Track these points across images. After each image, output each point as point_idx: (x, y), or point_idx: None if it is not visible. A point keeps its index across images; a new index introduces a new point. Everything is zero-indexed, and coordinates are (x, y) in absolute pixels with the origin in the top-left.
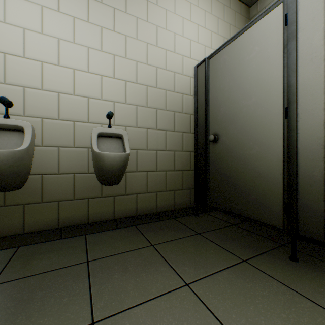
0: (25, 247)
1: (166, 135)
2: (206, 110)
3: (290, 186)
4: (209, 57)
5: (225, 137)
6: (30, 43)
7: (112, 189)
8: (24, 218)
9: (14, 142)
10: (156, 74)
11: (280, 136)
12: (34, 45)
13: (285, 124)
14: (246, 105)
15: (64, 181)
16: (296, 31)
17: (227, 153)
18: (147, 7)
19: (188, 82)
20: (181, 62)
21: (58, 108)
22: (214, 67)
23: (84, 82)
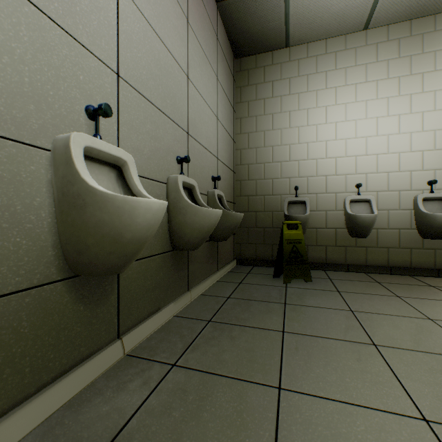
0: (369, 274)
1: None
2: None
3: None
4: None
5: None
6: (369, 145)
7: (433, 243)
8: (365, 256)
9: (362, 209)
10: None
11: None
12: (371, 145)
13: None
14: None
15: (391, 234)
16: None
17: None
18: None
19: None
20: None
21: (387, 183)
22: None
23: (406, 160)
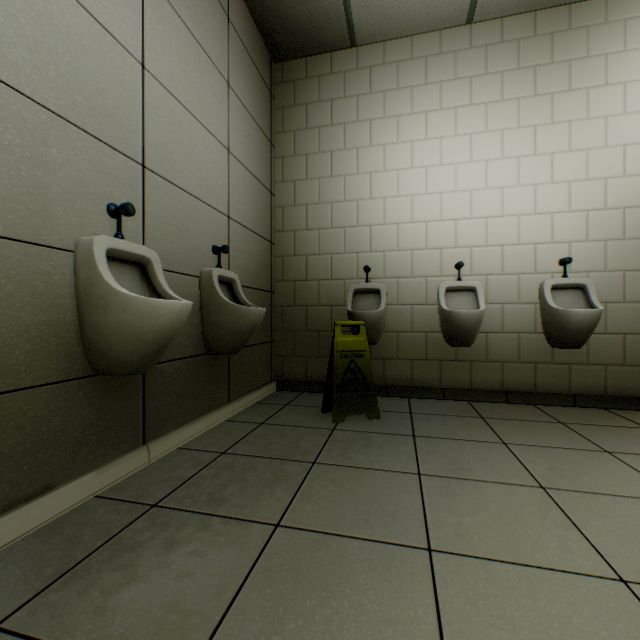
0: (474, 402)
1: None
2: None
3: None
4: None
5: None
6: (475, 203)
7: (567, 355)
8: (470, 374)
9: (464, 302)
10: None
11: None
12: (479, 203)
13: None
14: None
15: (508, 341)
16: None
17: None
18: (622, 94)
19: None
20: None
21: (501, 263)
22: None
23: (529, 227)
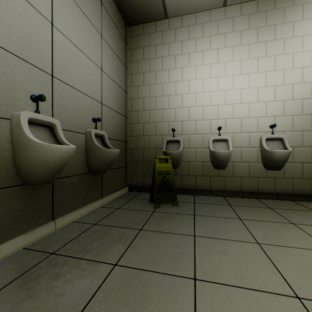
0: (227, 197)
1: None
2: None
3: None
4: None
5: None
6: (228, 97)
7: (273, 173)
8: (225, 183)
9: (222, 147)
10: (311, 88)
11: None
12: (229, 97)
13: None
14: None
15: (244, 166)
16: None
17: None
18: (302, 41)
19: None
20: None
21: (241, 127)
22: None
23: (254, 109)
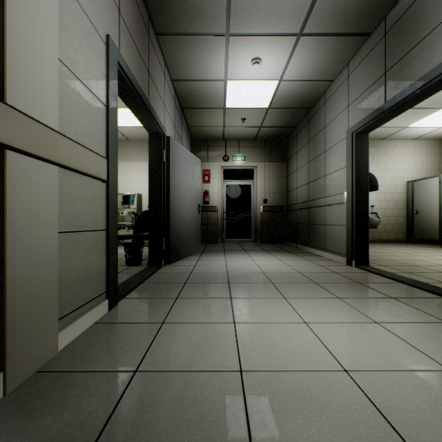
0: None
1: (392, 211)
2: (412, 201)
3: (440, 228)
4: (413, 181)
5: (420, 212)
6: None
7: (372, 230)
8: None
9: None
10: (388, 188)
11: (438, 214)
12: None
13: (439, 211)
14: (428, 203)
15: None
16: (441, 187)
17: (421, 218)
18: (384, 165)
19: (402, 188)
20: (399, 180)
21: None
22: (415, 185)
23: None
